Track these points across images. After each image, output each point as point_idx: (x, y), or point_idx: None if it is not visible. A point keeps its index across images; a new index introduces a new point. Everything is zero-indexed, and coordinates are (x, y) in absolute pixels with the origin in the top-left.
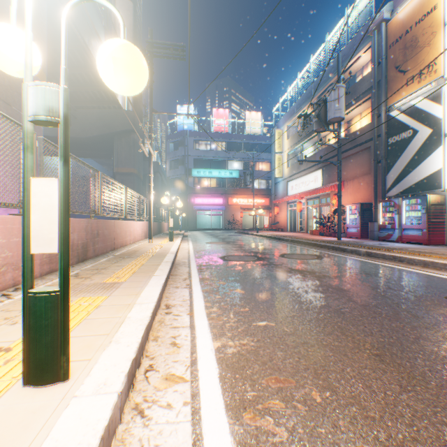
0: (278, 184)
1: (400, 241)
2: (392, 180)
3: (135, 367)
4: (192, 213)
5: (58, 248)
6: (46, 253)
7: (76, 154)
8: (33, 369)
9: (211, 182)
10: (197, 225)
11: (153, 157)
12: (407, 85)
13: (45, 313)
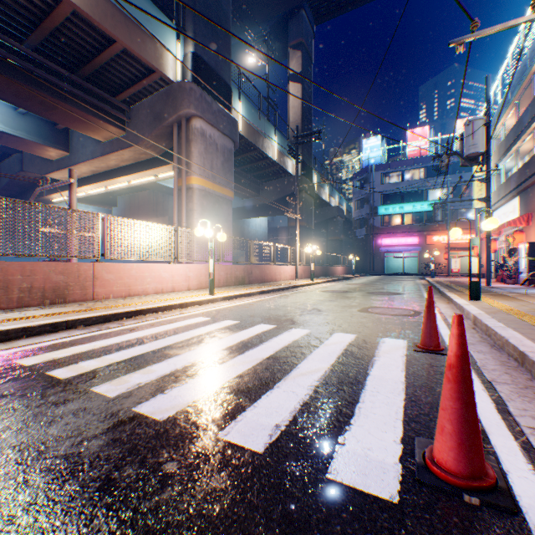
0: (481, 216)
1: None
2: None
3: (227, 298)
4: (378, 256)
5: (213, 271)
6: (225, 278)
7: (264, 215)
8: (210, 292)
9: (402, 219)
10: (387, 269)
11: (333, 202)
12: None
13: (211, 283)
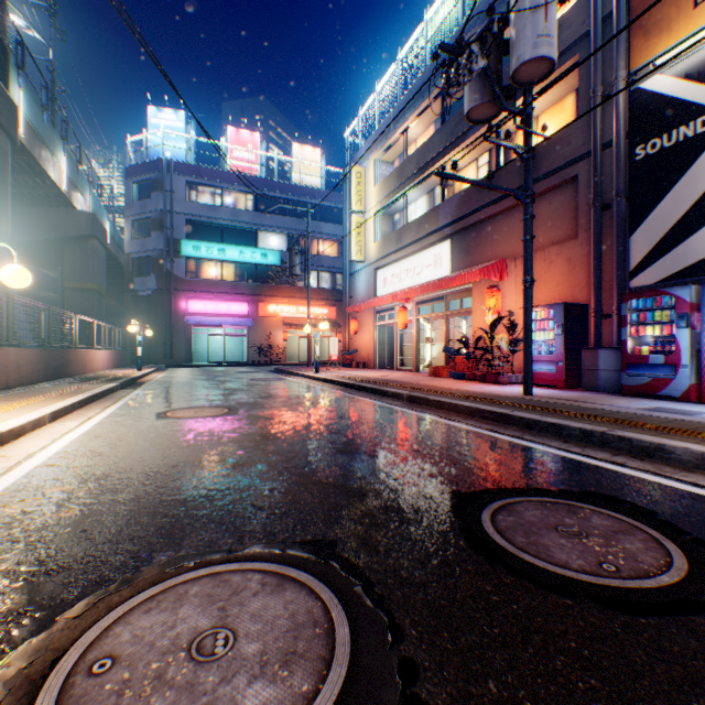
0: (356, 276)
1: (693, 398)
2: (650, 246)
3: None
4: (182, 331)
5: None
6: None
7: None
8: None
9: (224, 271)
10: (195, 355)
11: (81, 202)
12: (698, 3)
13: None
